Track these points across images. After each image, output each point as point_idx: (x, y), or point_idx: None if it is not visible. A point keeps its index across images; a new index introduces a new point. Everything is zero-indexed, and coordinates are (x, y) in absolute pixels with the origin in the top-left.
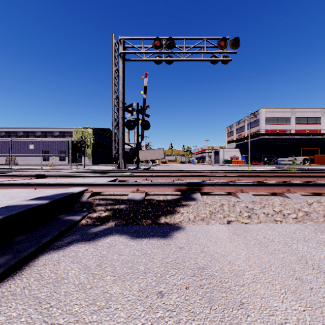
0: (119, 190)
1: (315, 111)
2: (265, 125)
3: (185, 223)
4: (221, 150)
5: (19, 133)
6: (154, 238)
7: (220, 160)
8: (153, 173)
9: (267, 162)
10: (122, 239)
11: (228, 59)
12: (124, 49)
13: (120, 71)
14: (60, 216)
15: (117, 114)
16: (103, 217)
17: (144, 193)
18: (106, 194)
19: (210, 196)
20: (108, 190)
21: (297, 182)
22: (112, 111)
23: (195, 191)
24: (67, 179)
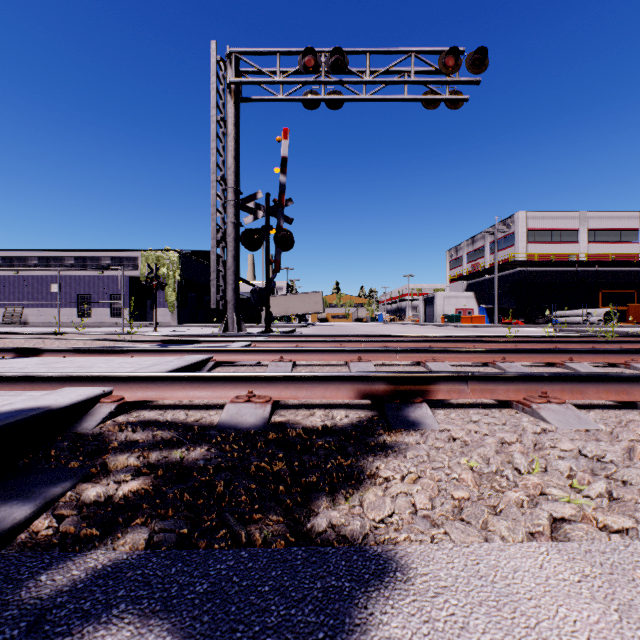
0: (200, 394)
1: (627, 217)
2: (528, 244)
3: (405, 536)
4: (438, 294)
5: (30, 260)
6: None
7: (435, 315)
8: (300, 344)
9: (532, 319)
10: None
11: (461, 98)
12: (237, 74)
13: (228, 123)
14: None
15: (223, 215)
16: (119, 501)
17: (269, 404)
18: (167, 405)
19: (455, 411)
20: (170, 395)
21: None
22: (212, 210)
23: (413, 397)
24: (88, 359)
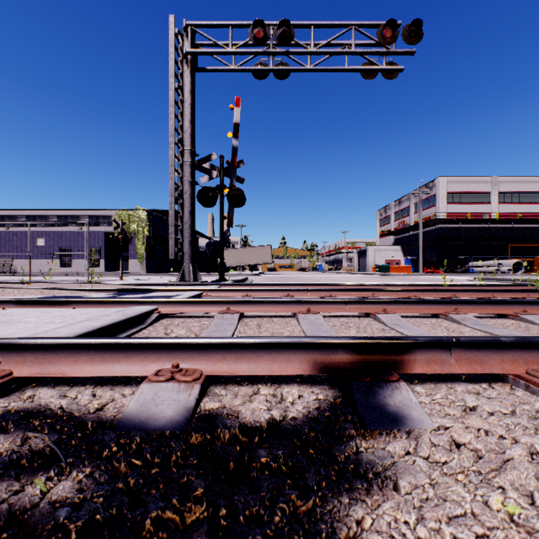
0: (112, 366)
1: (532, 181)
2: (447, 205)
3: None
4: (370, 248)
5: (19, 218)
6: None
7: (368, 265)
8: (249, 293)
9: (451, 268)
10: None
11: (396, 68)
12: (193, 46)
13: (185, 91)
14: None
15: (181, 174)
16: None
17: (197, 384)
18: (76, 378)
19: (438, 388)
20: (72, 369)
21: None
22: (170, 169)
23: (386, 373)
24: (25, 311)
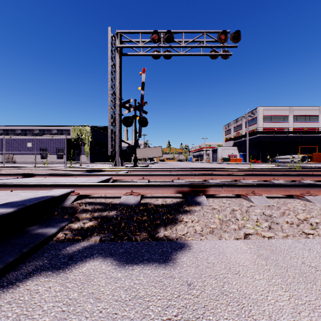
0: (110, 192)
1: (313, 109)
2: (263, 123)
3: (191, 238)
4: (219, 148)
5: (17, 131)
6: (149, 265)
7: (218, 158)
8: (151, 172)
9: (265, 160)
10: (105, 267)
11: (228, 54)
12: (121, 43)
13: (116, 66)
14: (30, 228)
15: (114, 110)
16: (87, 228)
17: (139, 195)
18: (96, 197)
19: (217, 199)
20: (98, 192)
21: (308, 181)
22: (108, 108)
23: (199, 193)
24: (56, 178)
